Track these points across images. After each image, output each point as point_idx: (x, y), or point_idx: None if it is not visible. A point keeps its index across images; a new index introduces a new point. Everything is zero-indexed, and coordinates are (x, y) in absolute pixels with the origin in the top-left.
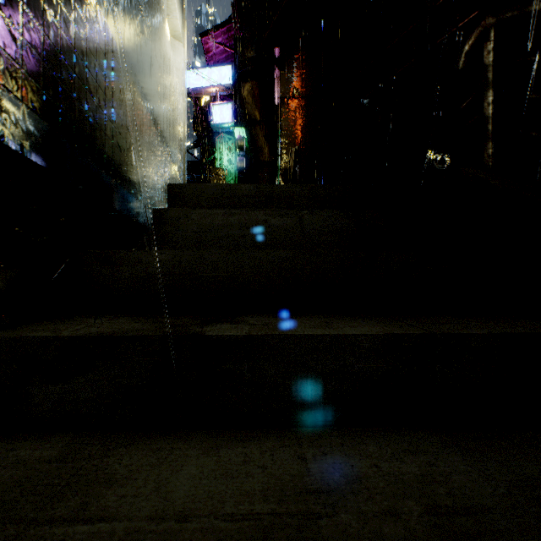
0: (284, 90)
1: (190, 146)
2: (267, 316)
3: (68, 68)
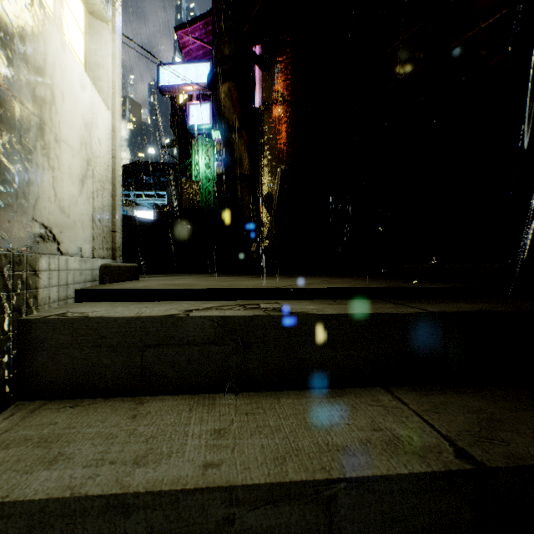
0: (267, 93)
1: (167, 145)
2: None
3: None
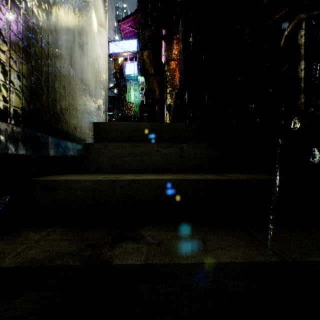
0: (168, 55)
1: (112, 87)
2: (159, 229)
3: (3, 63)
